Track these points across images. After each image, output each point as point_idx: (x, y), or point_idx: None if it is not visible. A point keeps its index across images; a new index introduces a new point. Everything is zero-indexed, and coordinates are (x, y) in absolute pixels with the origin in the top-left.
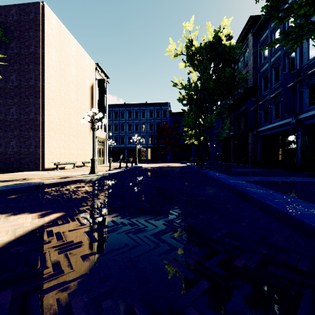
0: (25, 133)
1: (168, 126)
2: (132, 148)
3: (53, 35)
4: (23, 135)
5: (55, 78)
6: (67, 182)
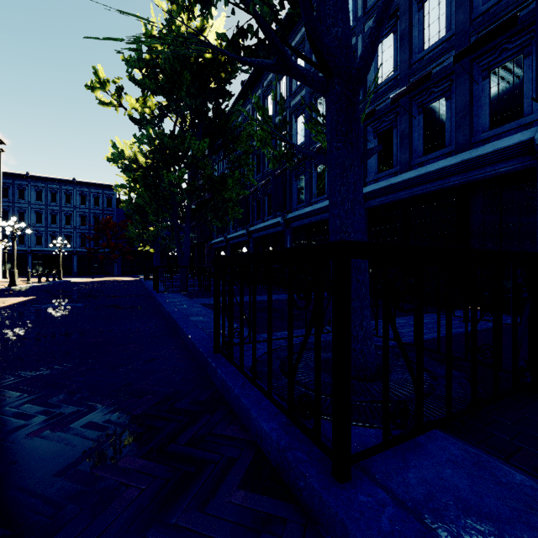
0: None
1: (114, 223)
2: (45, 254)
3: None
4: None
5: None
6: None
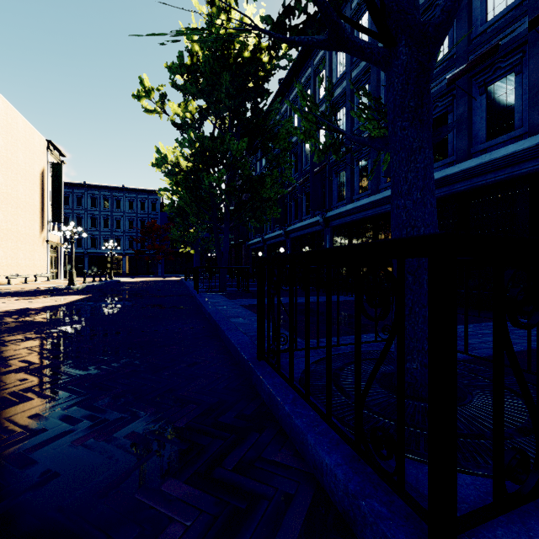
0: None
1: (158, 226)
2: (98, 255)
3: (0, 120)
4: None
5: (2, 172)
6: (60, 289)
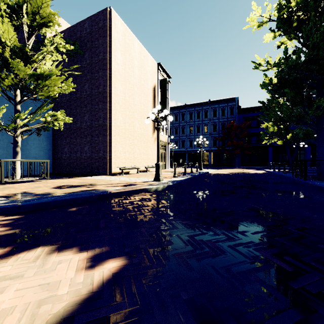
0: (96, 138)
1: (236, 125)
2: (193, 152)
3: (119, 39)
4: (94, 141)
5: (120, 82)
6: (131, 192)
